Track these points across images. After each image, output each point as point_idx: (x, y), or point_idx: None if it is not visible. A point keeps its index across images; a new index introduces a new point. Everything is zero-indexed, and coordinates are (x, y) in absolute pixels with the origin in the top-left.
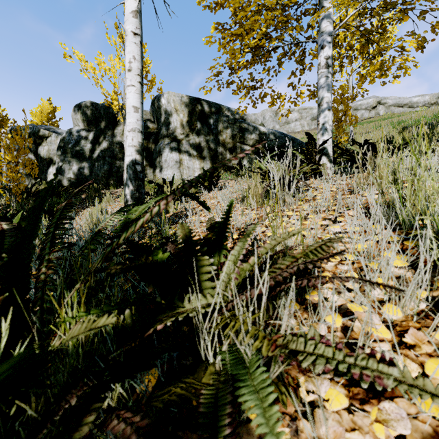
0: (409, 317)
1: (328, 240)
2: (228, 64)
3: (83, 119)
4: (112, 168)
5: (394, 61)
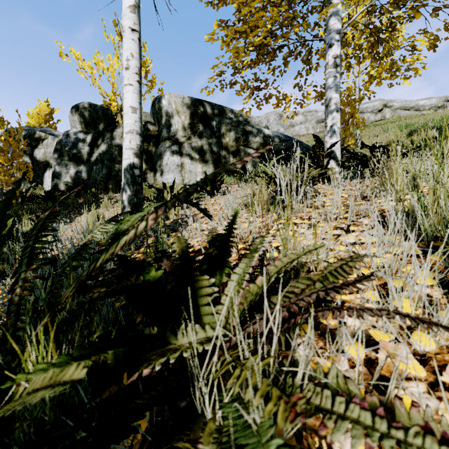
0: (445, 348)
1: (350, 258)
2: (231, 63)
3: (80, 120)
4: (111, 172)
5: (405, 61)
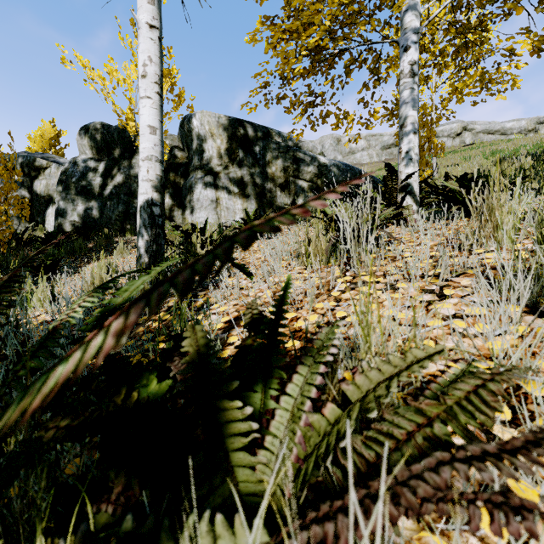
0: None
1: (489, 374)
2: (278, 72)
3: (91, 145)
4: (129, 209)
5: (500, 69)
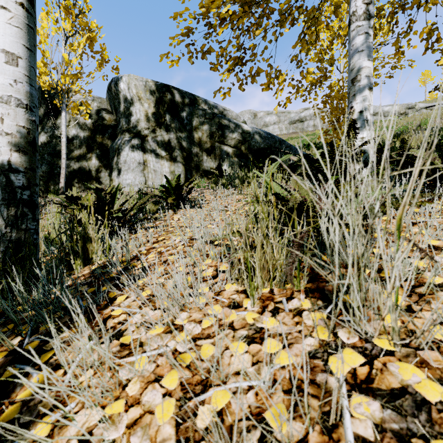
0: None
1: None
2: (203, 10)
3: None
4: (54, 169)
5: None
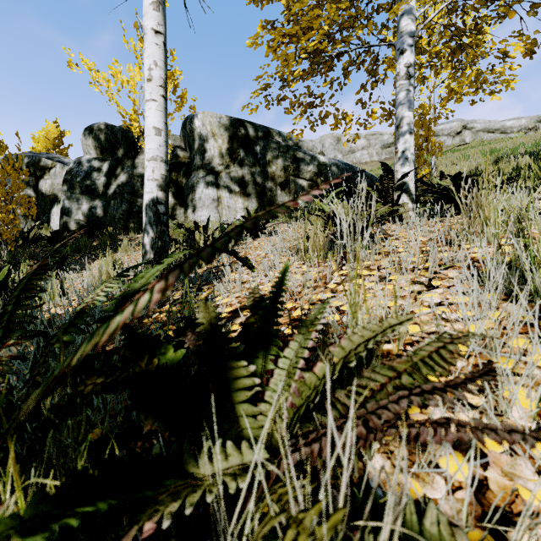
0: None
1: (449, 339)
2: (279, 74)
3: (95, 145)
4: (133, 207)
5: (494, 71)
